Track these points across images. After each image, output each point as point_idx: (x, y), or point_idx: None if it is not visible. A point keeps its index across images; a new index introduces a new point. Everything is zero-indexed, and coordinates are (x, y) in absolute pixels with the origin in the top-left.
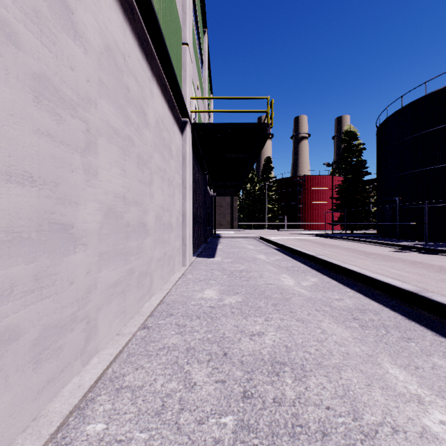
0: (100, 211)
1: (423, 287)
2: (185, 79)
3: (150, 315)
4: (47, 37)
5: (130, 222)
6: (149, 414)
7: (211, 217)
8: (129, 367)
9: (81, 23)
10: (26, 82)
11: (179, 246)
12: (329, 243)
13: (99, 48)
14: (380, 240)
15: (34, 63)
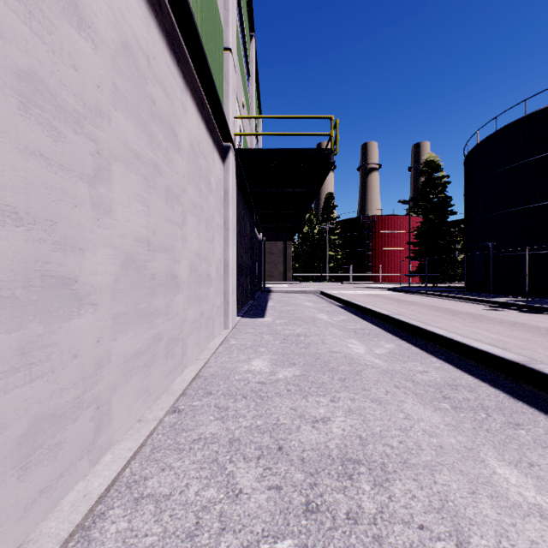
0: (114, 260)
1: (529, 356)
2: (228, 93)
3: (183, 394)
4: (38, 22)
5: (156, 274)
6: (178, 537)
7: (260, 266)
8: (153, 467)
9: (88, 8)
10: (8, 82)
11: (220, 303)
12: (406, 299)
13: (113, 44)
14: (469, 296)
15: (20, 57)
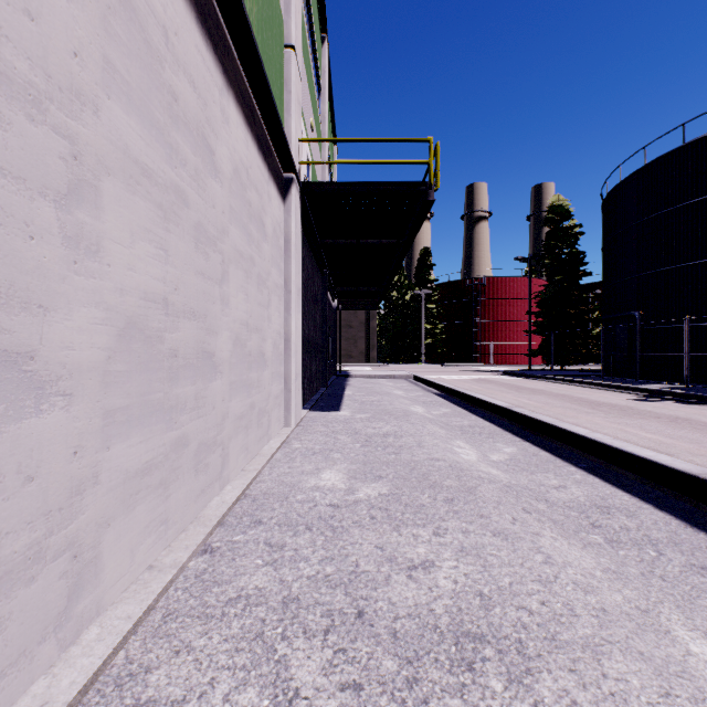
0: (106, 326)
1: (705, 465)
2: (290, 106)
3: (220, 523)
4: None
5: (179, 350)
6: None
7: (334, 343)
8: (163, 648)
9: None
10: None
11: (278, 392)
12: (527, 386)
13: None
14: (610, 382)
15: None
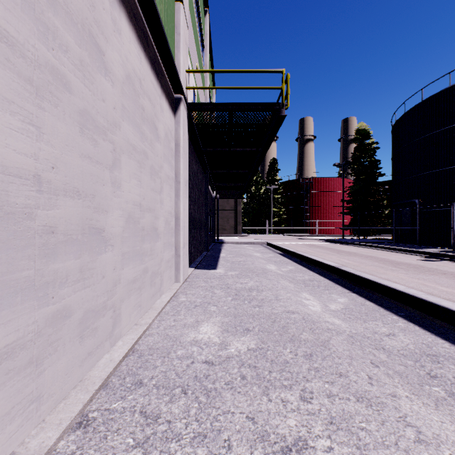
0: None
1: None
2: (179, 44)
3: (103, 385)
4: None
5: (58, 226)
6: None
7: (213, 221)
8: None
9: None
10: None
11: (170, 257)
12: (344, 250)
13: None
14: (399, 246)
15: None
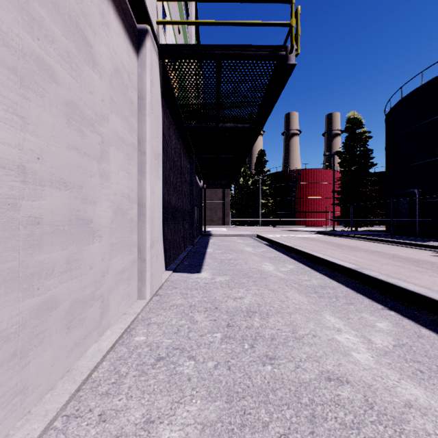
0: None
1: None
2: None
3: None
4: None
5: None
6: None
7: (200, 212)
8: None
9: None
10: None
11: (127, 264)
12: (342, 243)
13: None
14: (398, 239)
15: None
